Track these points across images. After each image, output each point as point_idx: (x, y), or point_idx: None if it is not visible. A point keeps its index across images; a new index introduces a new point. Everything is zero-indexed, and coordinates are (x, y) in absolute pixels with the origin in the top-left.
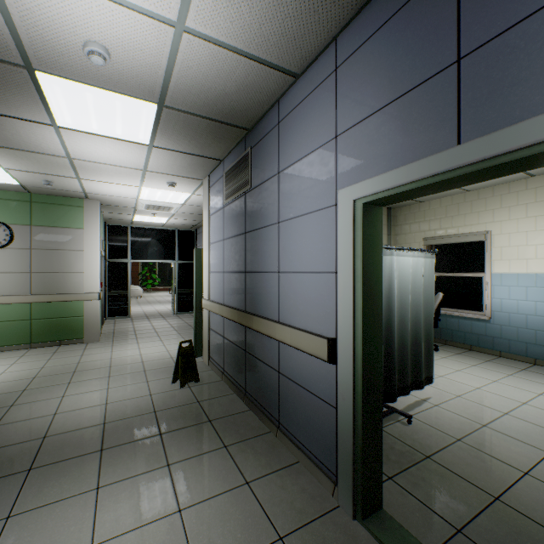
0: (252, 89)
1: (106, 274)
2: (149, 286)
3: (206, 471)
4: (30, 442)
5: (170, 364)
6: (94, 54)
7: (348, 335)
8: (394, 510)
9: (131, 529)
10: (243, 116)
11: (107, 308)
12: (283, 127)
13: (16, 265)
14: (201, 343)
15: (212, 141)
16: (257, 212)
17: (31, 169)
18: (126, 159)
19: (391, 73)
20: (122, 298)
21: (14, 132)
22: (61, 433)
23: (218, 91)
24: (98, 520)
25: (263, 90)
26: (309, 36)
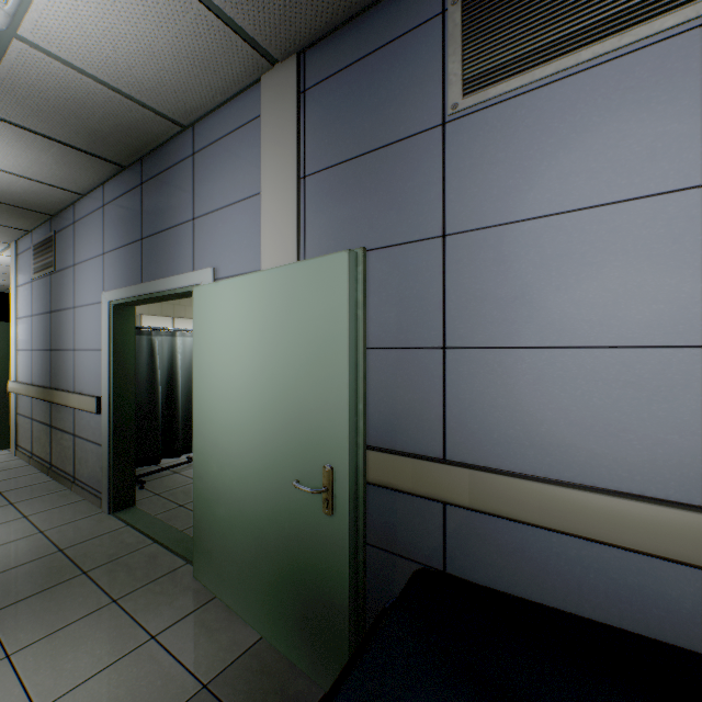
0: (41, 194)
1: None
2: None
3: None
4: None
5: None
6: None
7: (107, 392)
8: (145, 506)
9: None
10: (41, 207)
11: None
12: (77, 228)
13: None
14: (7, 434)
15: (11, 216)
16: (60, 294)
17: None
18: None
19: (124, 228)
20: None
21: None
22: None
23: (3, 189)
24: None
25: (53, 196)
26: (79, 180)
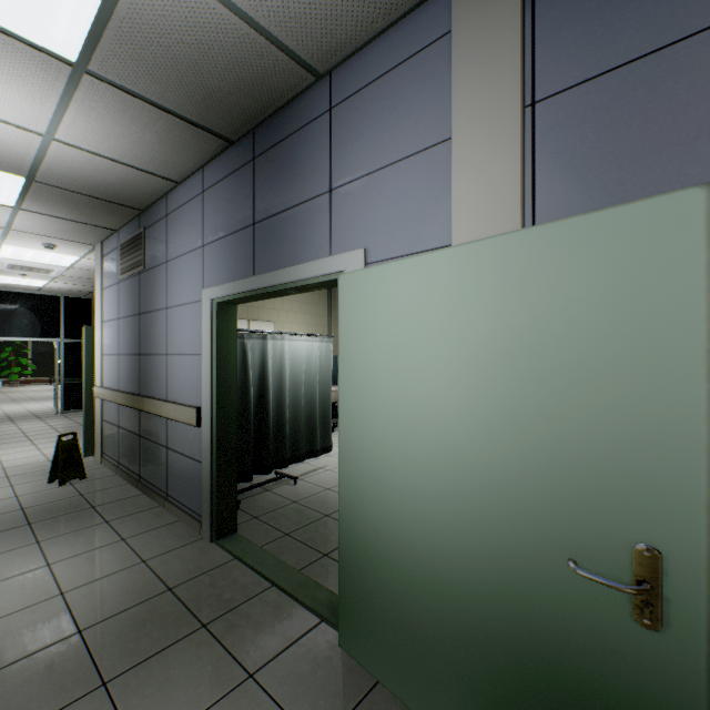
0: (136, 184)
1: None
2: (14, 377)
3: (82, 539)
4: None
5: (47, 467)
6: None
7: (208, 402)
8: (247, 533)
9: None
10: (132, 200)
11: None
12: (170, 220)
13: None
14: (93, 440)
15: (101, 214)
16: (150, 294)
17: None
18: None
19: (230, 214)
20: None
21: None
22: None
23: (98, 180)
24: None
25: (147, 186)
26: (179, 163)
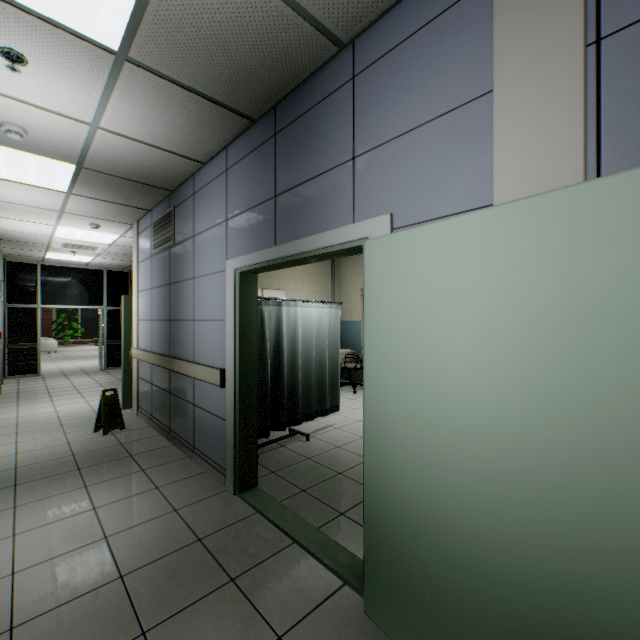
0: (167, 166)
1: (6, 322)
2: (67, 339)
3: (122, 485)
4: None
5: (93, 417)
6: (12, 133)
7: (231, 365)
8: (266, 487)
9: (50, 523)
10: (164, 182)
11: (7, 364)
12: (197, 198)
13: None
14: (130, 395)
15: (137, 195)
16: (179, 266)
17: None
18: (39, 201)
19: (252, 189)
20: (29, 352)
21: None
22: None
23: (136, 164)
24: (18, 523)
25: (177, 168)
26: (205, 144)
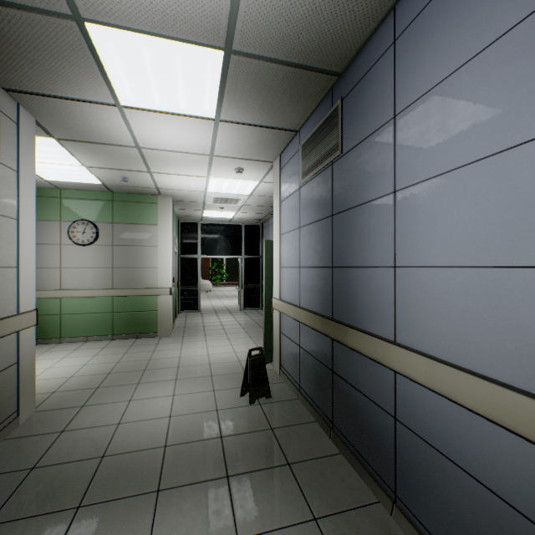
0: None
1: (179, 269)
2: (217, 281)
3: None
4: (87, 461)
5: (237, 369)
6: None
7: None
8: None
9: None
10: (334, 51)
11: (180, 301)
12: (404, 42)
13: (101, 261)
14: (270, 348)
15: (289, 102)
16: (351, 183)
17: (107, 165)
18: (192, 142)
19: None
20: (193, 293)
21: (83, 120)
22: (120, 454)
23: (304, 6)
24: None
25: None
26: None
